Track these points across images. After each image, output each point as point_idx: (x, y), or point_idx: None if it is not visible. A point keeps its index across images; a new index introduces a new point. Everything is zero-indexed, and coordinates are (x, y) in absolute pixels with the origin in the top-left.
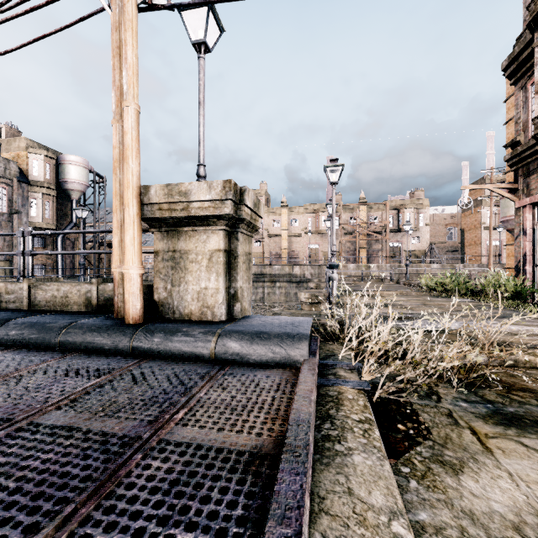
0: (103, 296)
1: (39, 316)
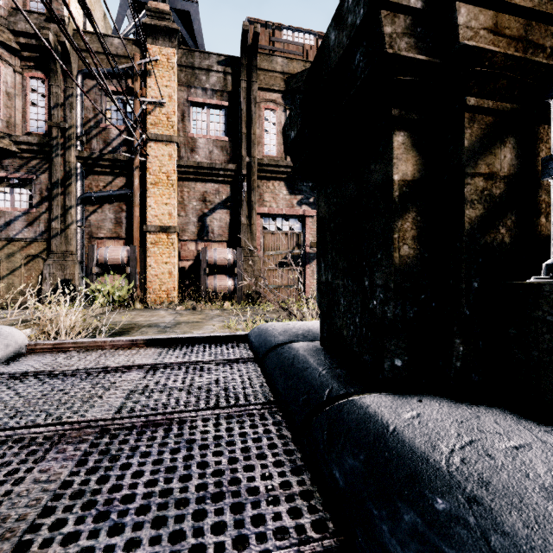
0: None
1: None
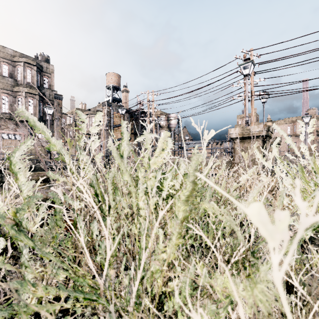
0: None
1: None
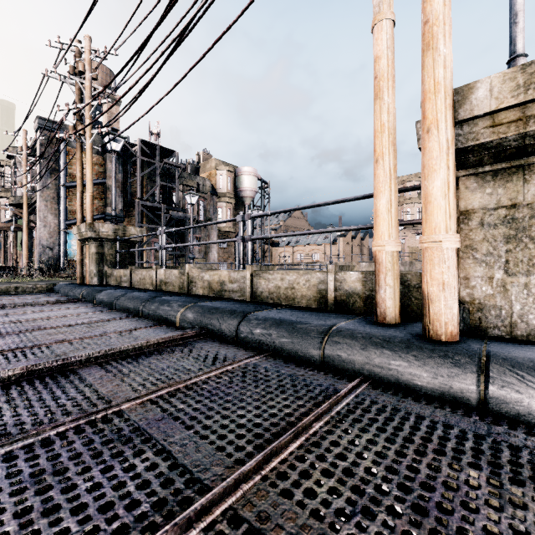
0: (342, 289)
1: (273, 310)
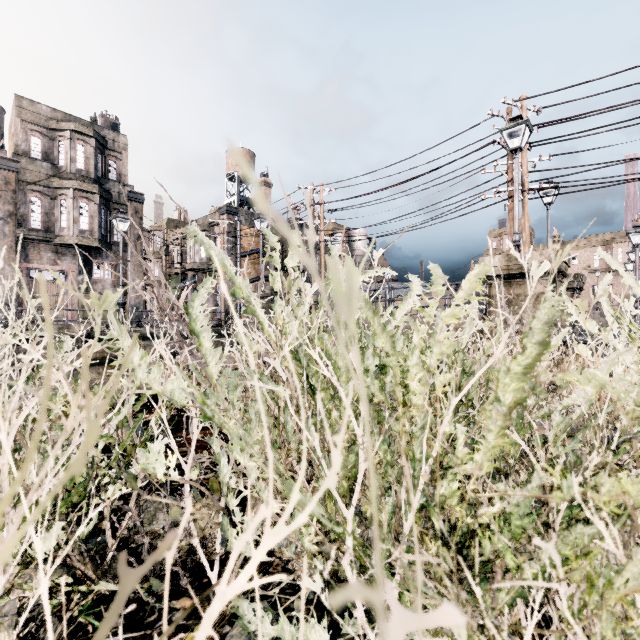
0: None
1: None
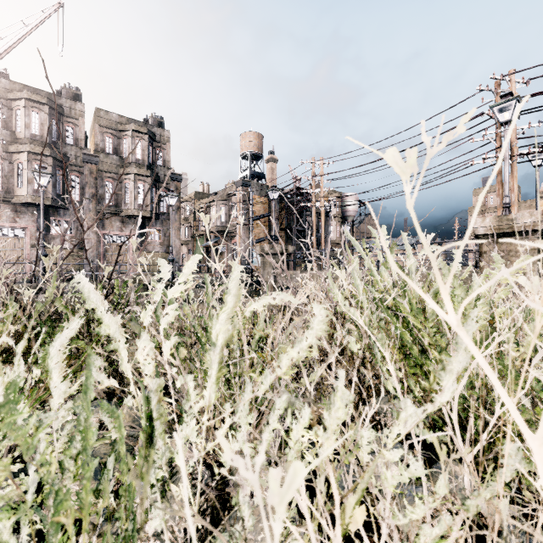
0: None
1: None
